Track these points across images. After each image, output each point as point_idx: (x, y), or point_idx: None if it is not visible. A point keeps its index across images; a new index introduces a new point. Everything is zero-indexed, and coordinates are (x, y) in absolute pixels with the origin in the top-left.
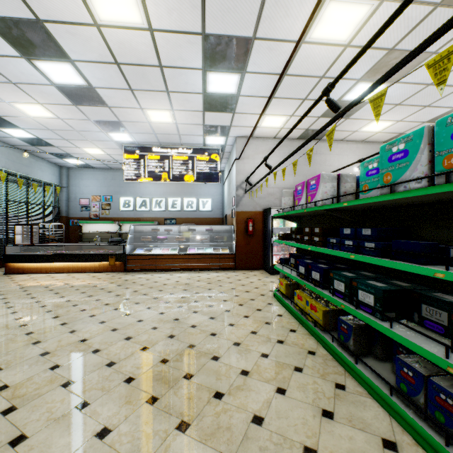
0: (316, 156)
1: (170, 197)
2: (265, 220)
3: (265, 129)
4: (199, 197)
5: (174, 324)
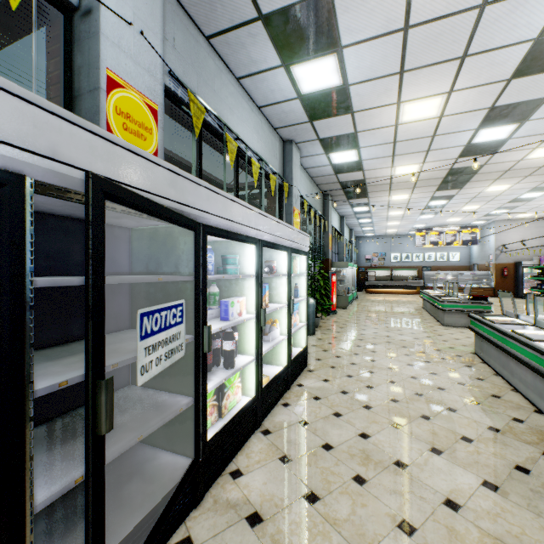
0: None
1: (426, 252)
2: (516, 268)
3: (517, 217)
4: (449, 251)
5: None
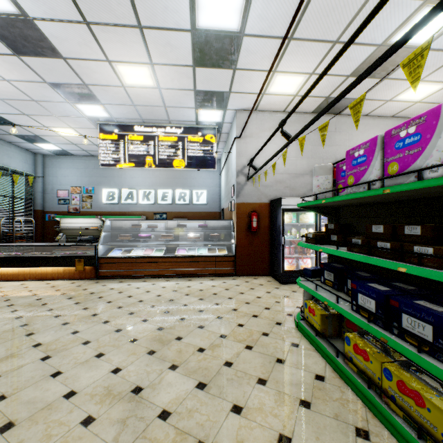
0: (335, 135)
1: (160, 188)
2: (272, 214)
3: (274, 97)
4: (193, 189)
5: (129, 407)
